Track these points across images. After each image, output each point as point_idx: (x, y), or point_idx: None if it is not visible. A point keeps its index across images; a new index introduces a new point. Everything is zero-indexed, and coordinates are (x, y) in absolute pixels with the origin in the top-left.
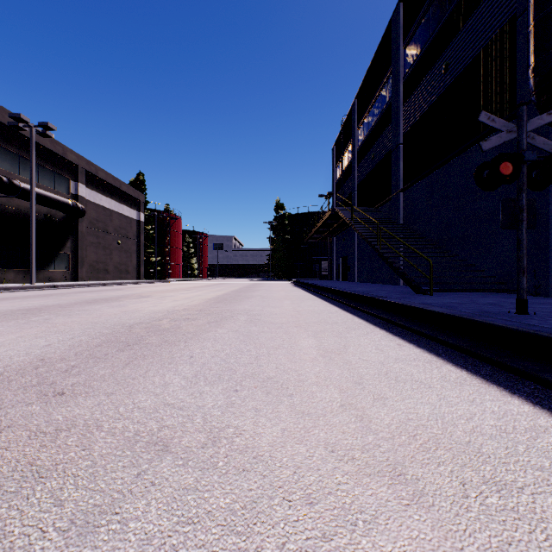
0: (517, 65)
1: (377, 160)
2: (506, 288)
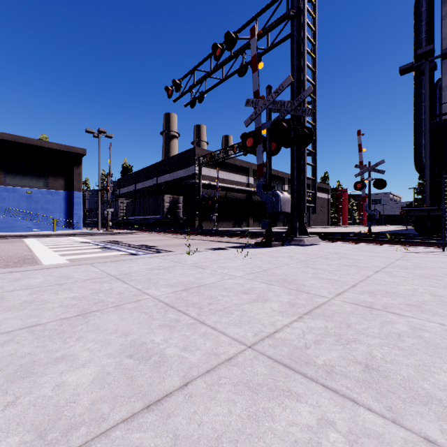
0: None
1: None
2: None
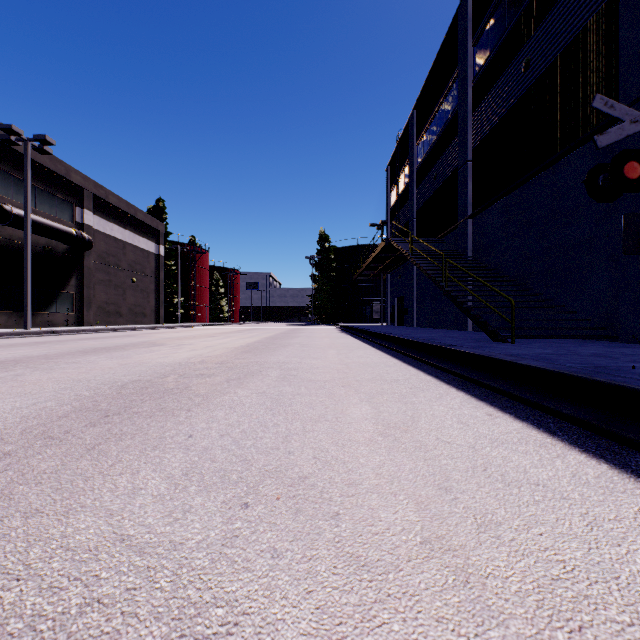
0: (621, 54)
1: (440, 181)
2: (605, 334)
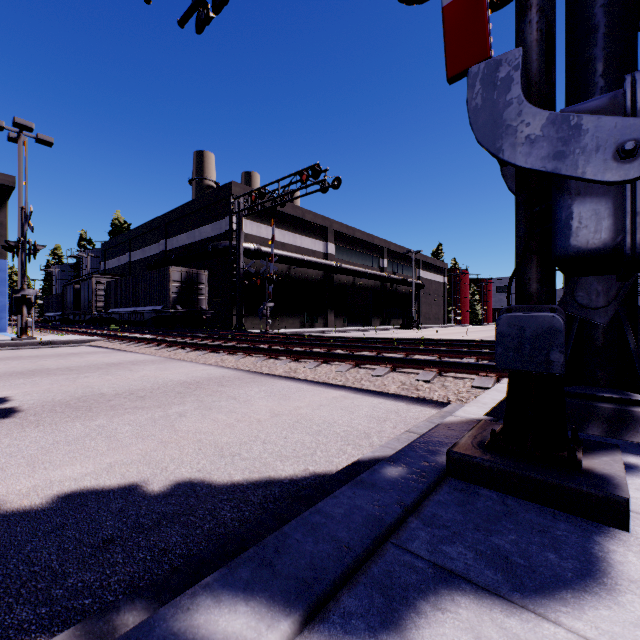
0: None
1: None
2: None
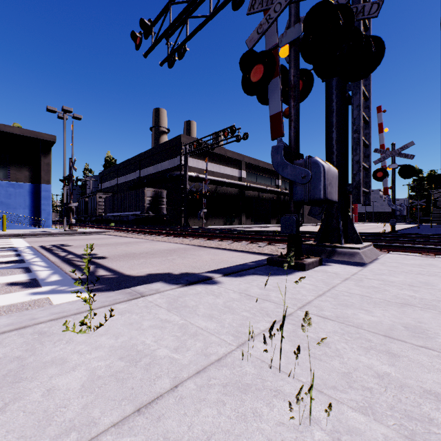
0: None
1: None
2: None
